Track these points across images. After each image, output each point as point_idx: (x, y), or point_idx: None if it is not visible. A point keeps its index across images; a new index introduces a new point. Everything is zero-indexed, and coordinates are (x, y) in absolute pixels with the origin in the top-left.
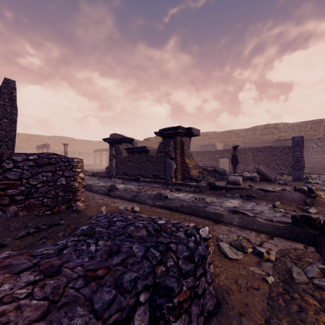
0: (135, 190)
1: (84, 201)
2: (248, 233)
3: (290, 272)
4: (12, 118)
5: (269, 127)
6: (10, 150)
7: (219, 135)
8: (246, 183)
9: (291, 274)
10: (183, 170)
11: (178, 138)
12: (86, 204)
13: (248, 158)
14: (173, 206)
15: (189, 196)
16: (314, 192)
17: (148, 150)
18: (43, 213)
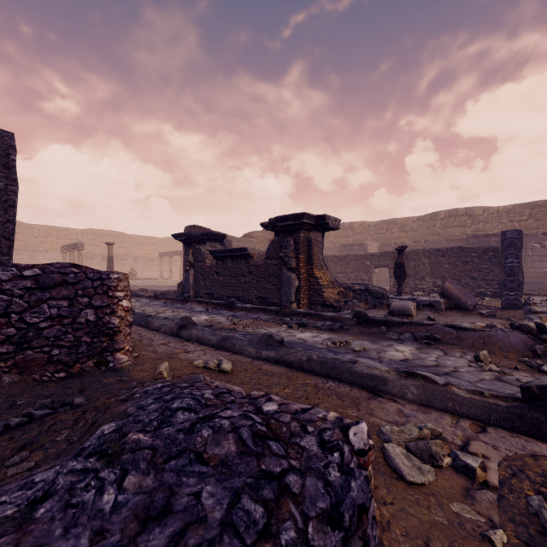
0: (226, 326)
1: (131, 351)
2: (437, 418)
3: (539, 520)
4: (9, 198)
5: (458, 214)
6: (5, 256)
7: (371, 228)
8: (422, 312)
9: (541, 526)
10: (310, 289)
11: (302, 234)
12: (134, 355)
13: (423, 268)
14: (293, 360)
15: (322, 338)
16: (546, 332)
17: (249, 254)
18: (52, 376)
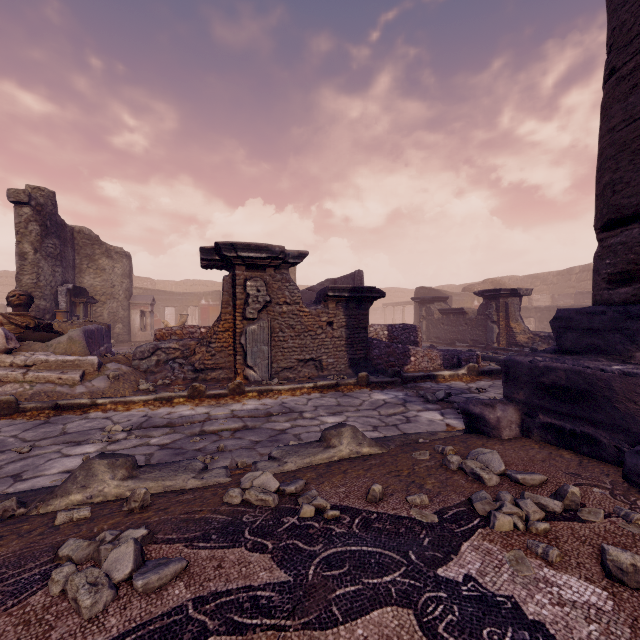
0: None
1: None
2: None
3: None
4: None
5: None
6: None
7: None
8: None
9: None
10: (507, 335)
11: (501, 300)
12: None
13: None
14: None
15: None
16: None
17: (465, 312)
18: None
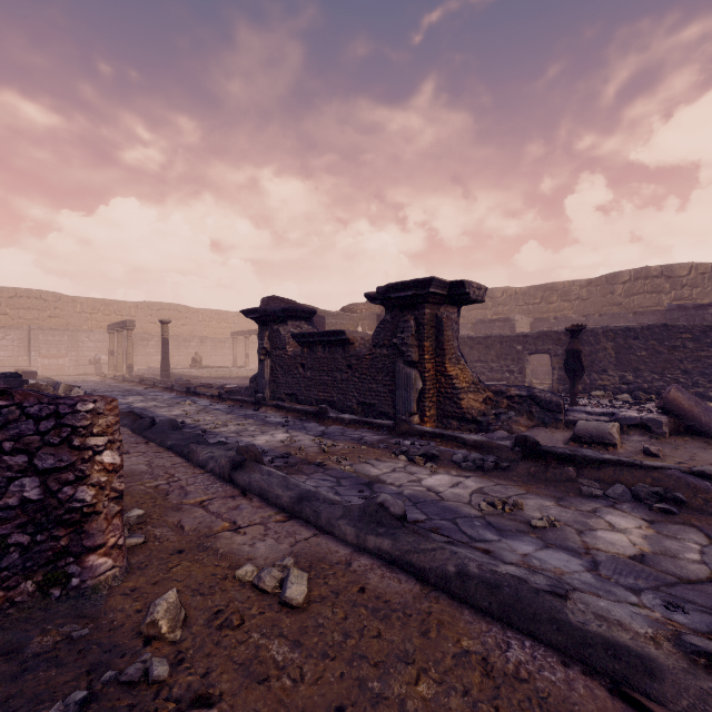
0: (311, 456)
1: (120, 545)
2: None
3: None
4: None
5: (650, 274)
6: None
7: (519, 297)
8: (628, 437)
9: None
10: (440, 394)
11: (428, 309)
12: (137, 542)
13: (603, 355)
14: (428, 568)
15: (468, 489)
16: None
17: (348, 339)
18: None
